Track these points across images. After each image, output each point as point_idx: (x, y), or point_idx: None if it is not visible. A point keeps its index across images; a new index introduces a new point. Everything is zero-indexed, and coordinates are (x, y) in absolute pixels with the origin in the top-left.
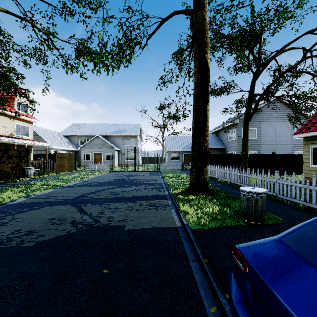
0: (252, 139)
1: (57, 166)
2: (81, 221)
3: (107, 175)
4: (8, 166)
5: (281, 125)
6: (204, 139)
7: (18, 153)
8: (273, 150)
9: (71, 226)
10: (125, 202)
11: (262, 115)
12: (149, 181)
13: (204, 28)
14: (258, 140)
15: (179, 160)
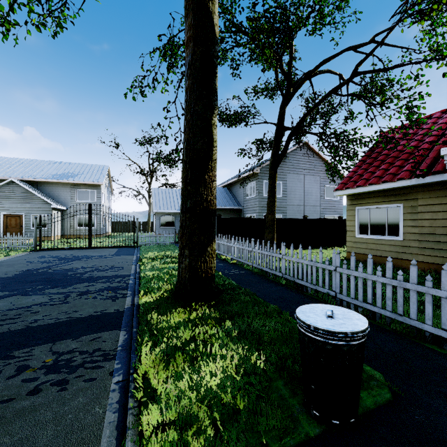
0: (277, 198)
1: None
2: None
3: (16, 260)
4: None
5: (310, 180)
6: (207, 187)
7: None
8: (301, 213)
9: None
10: None
11: (289, 165)
12: (105, 271)
13: None
14: (284, 199)
15: (174, 226)
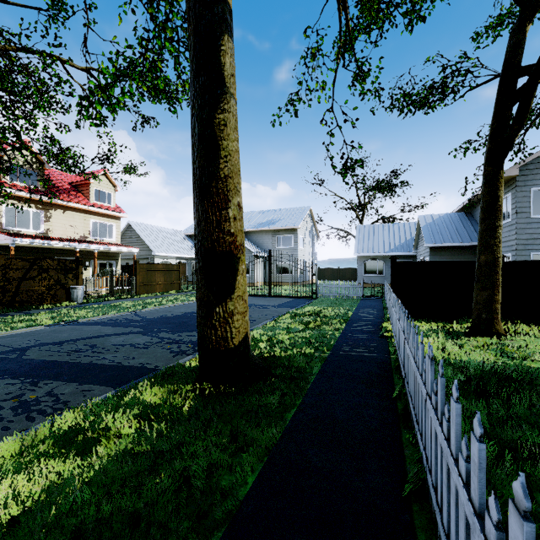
0: None
1: (138, 284)
2: None
3: None
4: (41, 283)
5: None
6: (208, 220)
7: (60, 265)
8: None
9: None
10: (17, 381)
11: None
12: None
13: None
14: None
15: (383, 274)
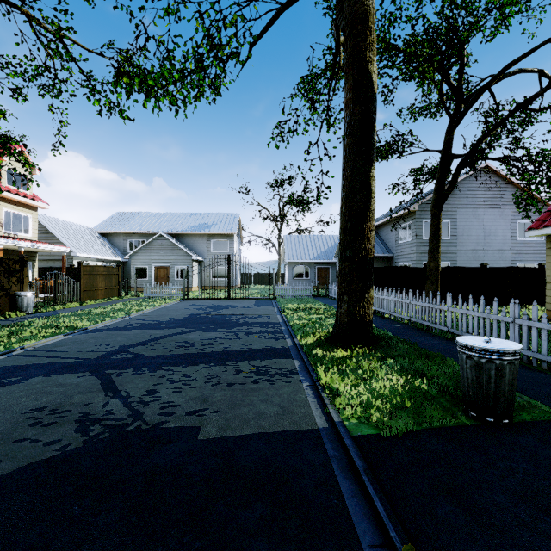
0: (442, 241)
1: (82, 290)
2: (102, 415)
3: (176, 306)
4: None
5: (493, 215)
6: (365, 237)
7: (3, 265)
8: (479, 260)
9: (74, 431)
10: (204, 366)
11: (460, 197)
12: (255, 318)
13: (367, 12)
14: (452, 242)
15: (309, 278)
